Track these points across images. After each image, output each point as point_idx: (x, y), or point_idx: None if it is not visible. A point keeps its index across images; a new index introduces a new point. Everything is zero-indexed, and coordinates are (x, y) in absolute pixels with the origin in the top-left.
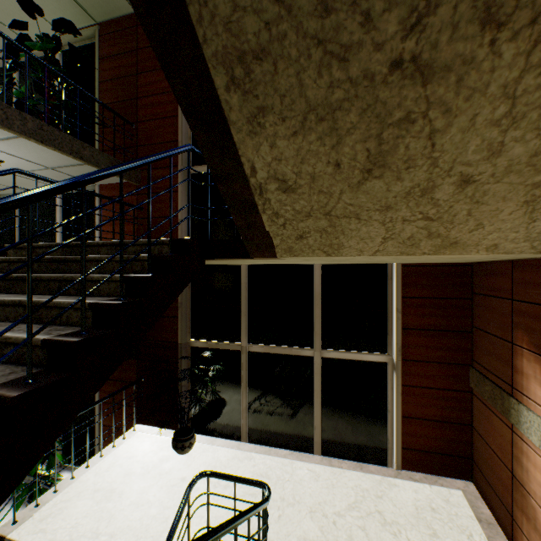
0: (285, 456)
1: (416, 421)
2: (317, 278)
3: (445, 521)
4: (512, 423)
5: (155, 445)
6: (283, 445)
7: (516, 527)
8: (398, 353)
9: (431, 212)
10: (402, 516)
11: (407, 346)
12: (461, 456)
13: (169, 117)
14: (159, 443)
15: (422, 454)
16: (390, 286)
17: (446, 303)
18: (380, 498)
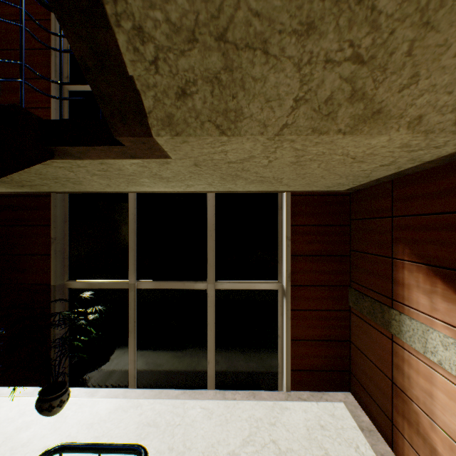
0: (177, 396)
1: (303, 343)
2: (211, 208)
3: (334, 437)
4: (393, 333)
5: (15, 409)
6: (176, 385)
7: (397, 431)
8: (288, 279)
9: (365, 44)
10: (296, 441)
11: (296, 272)
12: (342, 370)
13: (39, 20)
14: (21, 407)
15: (309, 373)
16: (281, 215)
17: (329, 229)
18: (274, 425)
